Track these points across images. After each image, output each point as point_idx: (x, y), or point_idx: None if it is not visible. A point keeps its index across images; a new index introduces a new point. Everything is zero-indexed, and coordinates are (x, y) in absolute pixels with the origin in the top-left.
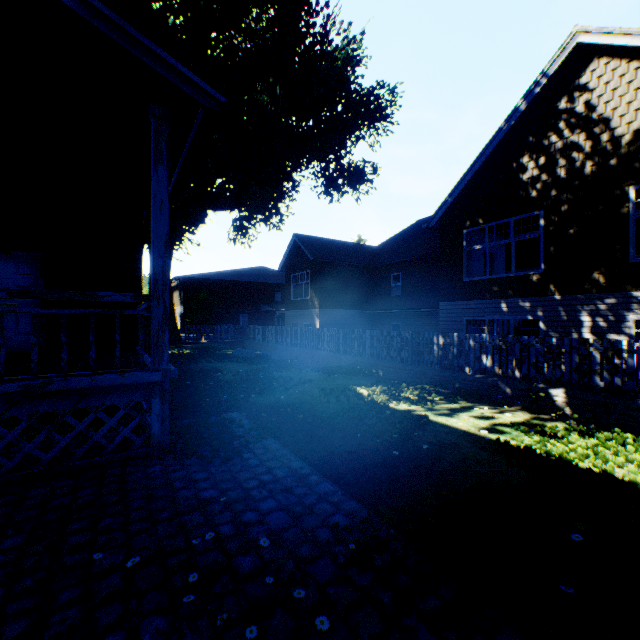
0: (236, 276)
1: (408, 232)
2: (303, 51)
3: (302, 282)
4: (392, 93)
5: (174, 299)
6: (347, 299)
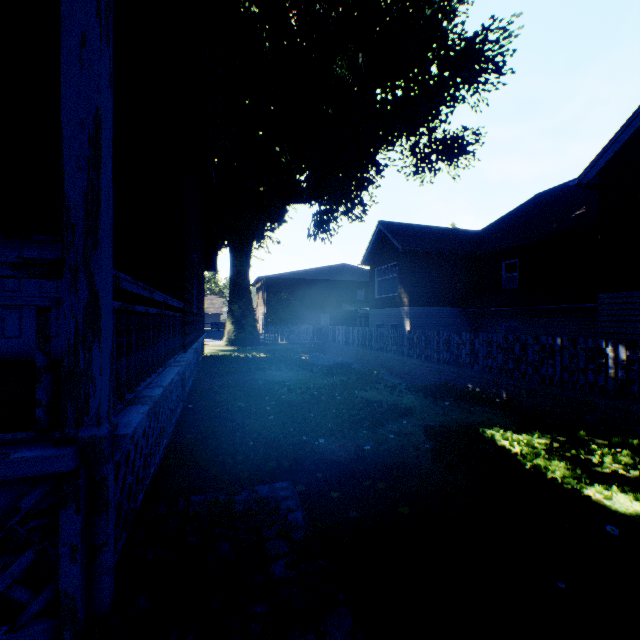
0: (317, 275)
1: (524, 209)
2: (389, 5)
3: (388, 276)
4: (505, 32)
5: (258, 299)
6: (443, 295)
